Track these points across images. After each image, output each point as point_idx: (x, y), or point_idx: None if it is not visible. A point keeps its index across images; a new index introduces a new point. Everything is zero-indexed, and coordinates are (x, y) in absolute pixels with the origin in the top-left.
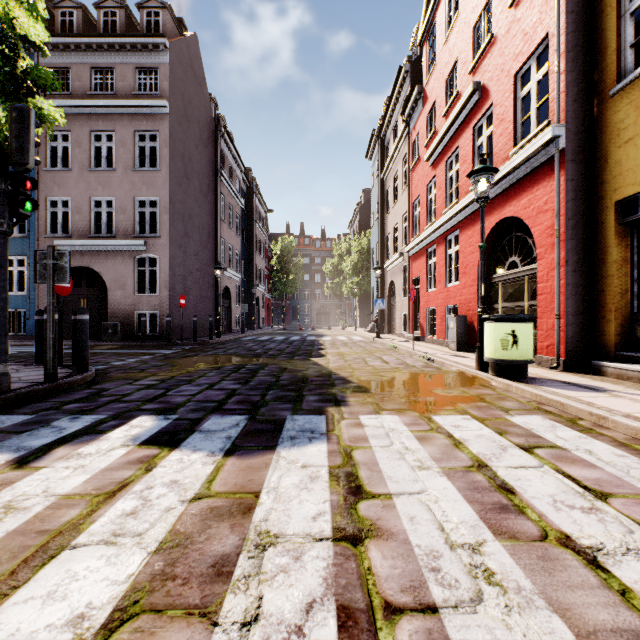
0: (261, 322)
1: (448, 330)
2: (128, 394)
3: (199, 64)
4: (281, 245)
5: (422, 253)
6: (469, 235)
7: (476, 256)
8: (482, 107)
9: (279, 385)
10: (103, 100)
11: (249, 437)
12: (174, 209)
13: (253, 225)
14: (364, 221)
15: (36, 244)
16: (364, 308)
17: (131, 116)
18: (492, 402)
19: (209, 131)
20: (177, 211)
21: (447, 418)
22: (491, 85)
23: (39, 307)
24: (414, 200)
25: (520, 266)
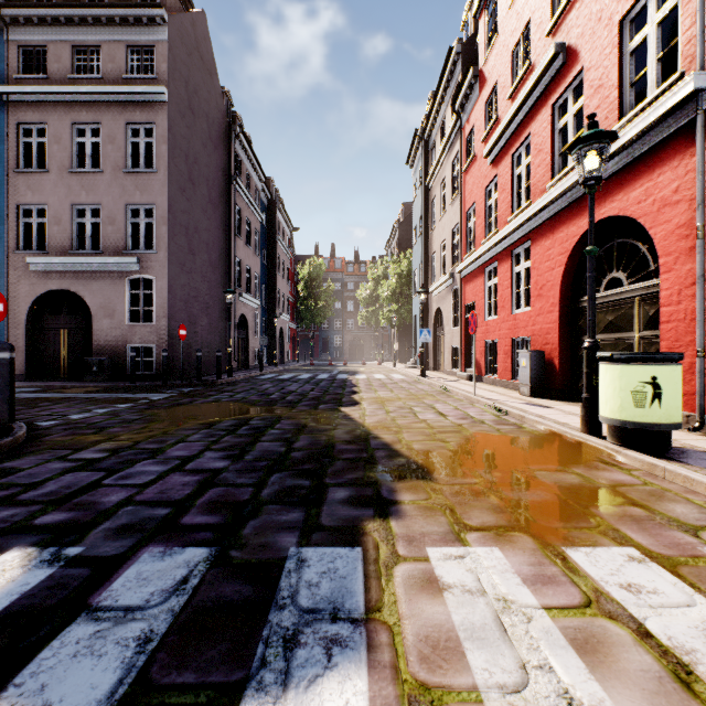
0: (285, 356)
1: (518, 369)
2: (38, 483)
3: (208, 48)
4: (309, 268)
5: (478, 273)
6: (547, 246)
7: (558, 273)
8: (567, 75)
9: (289, 461)
10: (87, 85)
11: (190, 639)
12: (175, 220)
13: (275, 244)
14: (404, 240)
15: (5, 262)
16: (404, 340)
17: (121, 105)
18: (649, 505)
19: (221, 130)
20: (179, 222)
21: (598, 557)
22: (581, 43)
23: (9, 339)
24: (468, 209)
25: (626, 284)
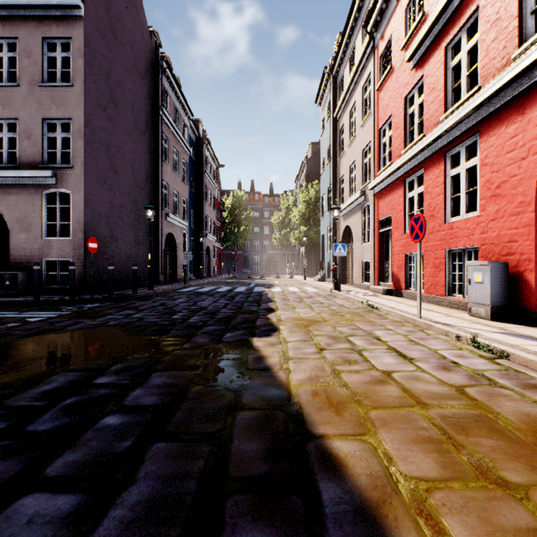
0: (212, 271)
1: (467, 285)
2: None
3: None
4: (232, 199)
5: (396, 185)
6: (510, 132)
7: (533, 161)
8: None
9: None
10: None
11: None
12: (93, 135)
13: (203, 175)
14: (311, 173)
15: None
16: (311, 257)
17: (38, 20)
18: None
19: (148, 63)
20: (98, 139)
21: None
22: None
23: None
24: (382, 124)
25: None
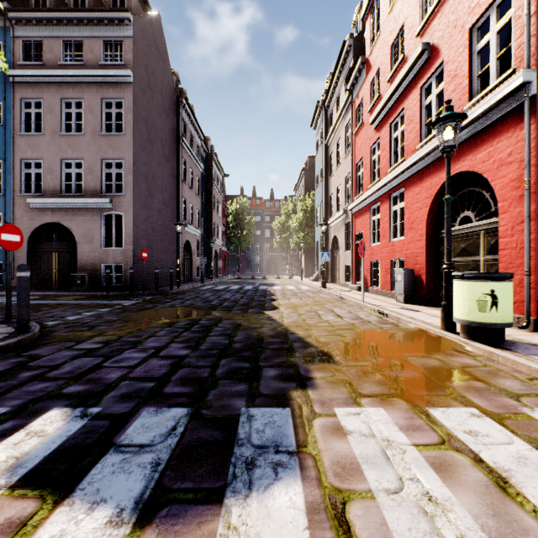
0: (219, 272)
1: (395, 283)
2: (58, 365)
3: (162, 41)
4: (236, 205)
5: (365, 210)
6: (416, 192)
7: (424, 212)
8: (431, 66)
9: (232, 350)
10: (72, 70)
11: (185, 463)
12: (138, 170)
13: (211, 187)
14: (308, 184)
15: (11, 202)
16: (308, 260)
17: (98, 85)
18: (487, 380)
19: (171, 102)
20: (141, 172)
21: (450, 414)
22: (442, 43)
23: (14, 260)
24: (357, 162)
25: (474, 221)
